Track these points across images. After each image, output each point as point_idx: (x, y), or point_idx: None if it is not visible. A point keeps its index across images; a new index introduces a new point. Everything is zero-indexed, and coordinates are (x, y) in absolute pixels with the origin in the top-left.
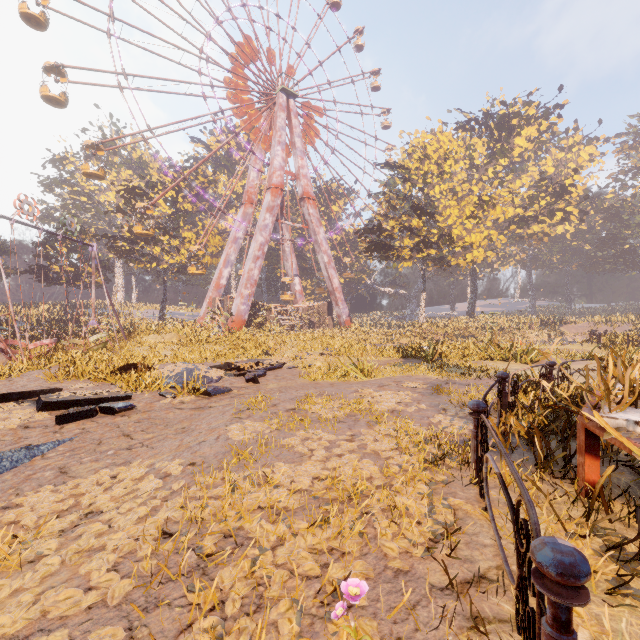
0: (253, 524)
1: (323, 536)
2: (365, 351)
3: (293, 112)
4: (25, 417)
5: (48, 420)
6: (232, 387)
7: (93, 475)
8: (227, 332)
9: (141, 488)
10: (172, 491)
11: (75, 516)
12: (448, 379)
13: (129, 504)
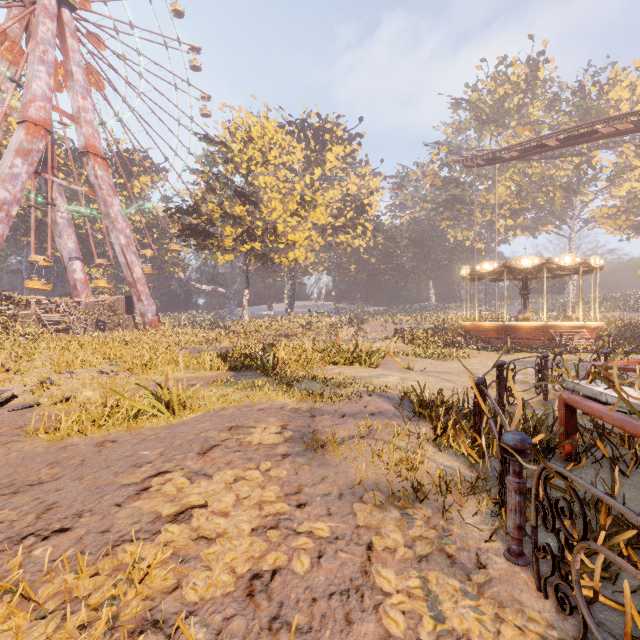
0: None
1: None
2: (176, 362)
3: (69, 28)
4: None
5: None
6: None
7: None
8: None
9: None
10: None
11: None
12: (310, 406)
13: None
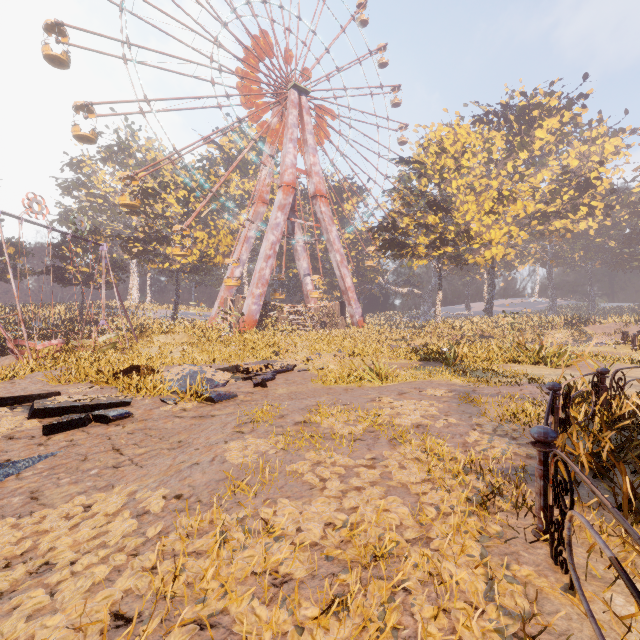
0: (242, 606)
1: (340, 634)
2: (380, 353)
3: (305, 109)
4: (13, 425)
5: (36, 429)
6: (238, 392)
7: (65, 504)
8: (237, 332)
9: (112, 529)
10: (146, 538)
11: (23, 570)
12: (475, 385)
13: (88, 558)
